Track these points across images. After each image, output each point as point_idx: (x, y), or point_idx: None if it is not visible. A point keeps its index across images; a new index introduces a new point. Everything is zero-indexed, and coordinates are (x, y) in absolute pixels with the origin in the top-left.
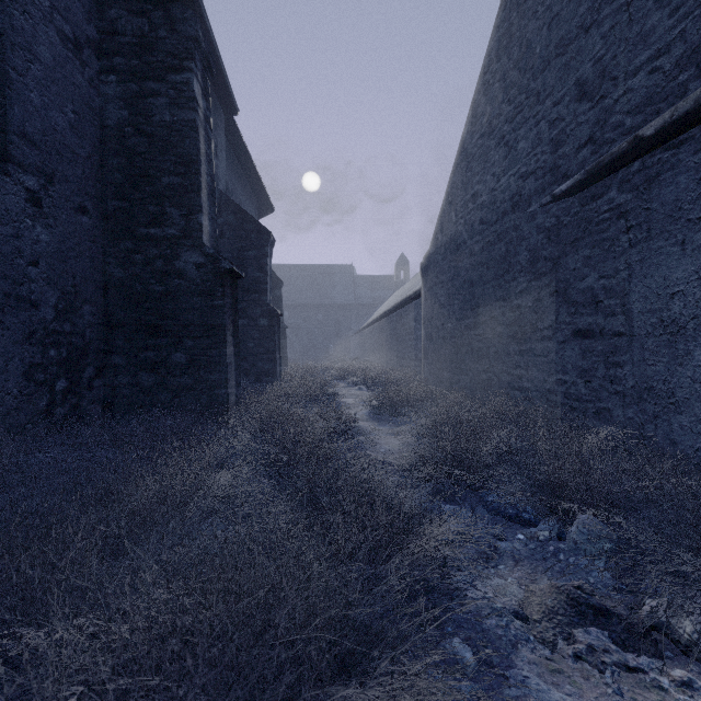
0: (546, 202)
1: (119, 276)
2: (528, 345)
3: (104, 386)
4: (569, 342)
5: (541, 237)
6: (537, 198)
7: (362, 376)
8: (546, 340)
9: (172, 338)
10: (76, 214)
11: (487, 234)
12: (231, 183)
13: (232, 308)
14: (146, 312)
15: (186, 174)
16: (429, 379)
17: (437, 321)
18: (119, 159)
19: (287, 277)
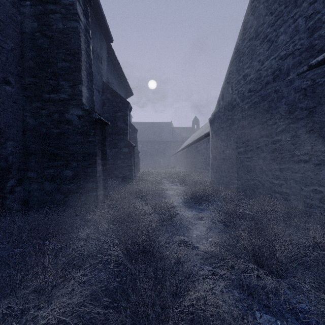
0: (302, 71)
1: (32, 123)
2: (287, 165)
3: (23, 190)
4: (324, 164)
5: (298, 94)
6: (294, 70)
7: (177, 177)
8: (302, 162)
9: (64, 161)
10: (0, 84)
11: (254, 98)
12: (111, 79)
13: (101, 142)
14: (48, 145)
15: (72, 61)
16: (215, 181)
17: (219, 149)
18: (32, 52)
19: (141, 128)
